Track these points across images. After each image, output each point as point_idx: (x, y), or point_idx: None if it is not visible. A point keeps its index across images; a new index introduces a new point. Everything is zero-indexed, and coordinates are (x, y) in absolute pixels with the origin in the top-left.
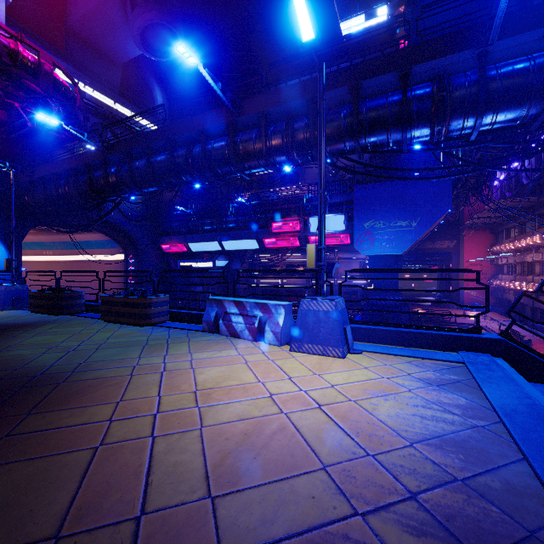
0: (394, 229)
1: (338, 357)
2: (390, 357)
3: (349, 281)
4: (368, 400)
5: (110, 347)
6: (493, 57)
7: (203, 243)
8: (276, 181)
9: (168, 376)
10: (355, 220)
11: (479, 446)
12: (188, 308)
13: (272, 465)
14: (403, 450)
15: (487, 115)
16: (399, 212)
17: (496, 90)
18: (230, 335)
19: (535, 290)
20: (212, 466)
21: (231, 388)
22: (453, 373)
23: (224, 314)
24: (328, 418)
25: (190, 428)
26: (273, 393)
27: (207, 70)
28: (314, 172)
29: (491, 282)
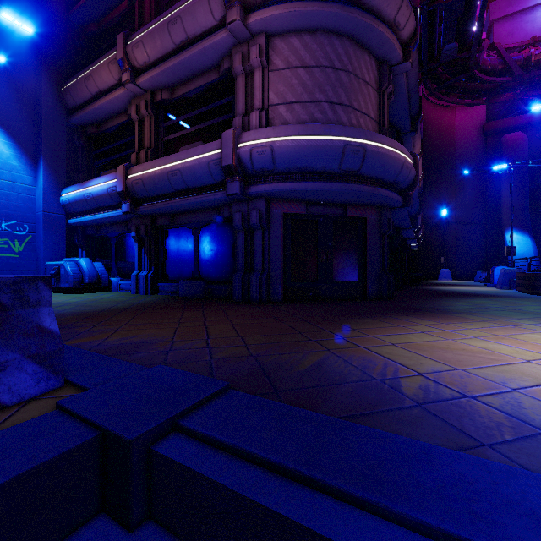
0: None
1: None
2: None
3: None
4: None
5: (515, 311)
6: None
7: None
8: None
9: (506, 327)
10: None
11: None
12: None
13: (438, 355)
14: None
15: None
16: None
17: None
18: None
19: None
20: (416, 343)
21: (535, 344)
22: None
23: None
24: None
25: (444, 337)
26: None
27: None
28: None
29: None
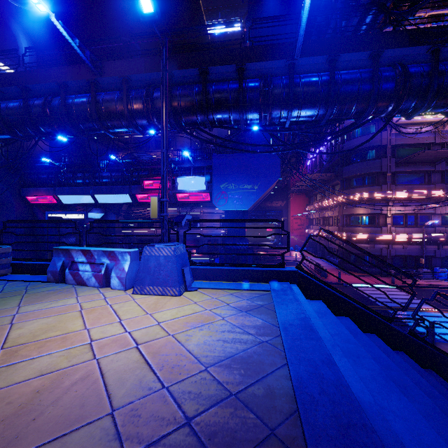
0: (242, 191)
1: (175, 295)
2: (219, 291)
3: (212, 231)
4: (185, 332)
5: None
6: (298, 69)
7: (75, 196)
8: (151, 145)
9: None
10: (214, 182)
11: (259, 359)
12: (36, 259)
13: (52, 423)
14: (197, 376)
15: (295, 110)
16: (245, 178)
17: (300, 93)
18: (77, 283)
19: (316, 234)
20: None
21: (49, 340)
22: (260, 300)
23: (72, 264)
24: (140, 356)
25: None
26: (94, 339)
27: (61, 22)
28: (183, 140)
29: (306, 231)
